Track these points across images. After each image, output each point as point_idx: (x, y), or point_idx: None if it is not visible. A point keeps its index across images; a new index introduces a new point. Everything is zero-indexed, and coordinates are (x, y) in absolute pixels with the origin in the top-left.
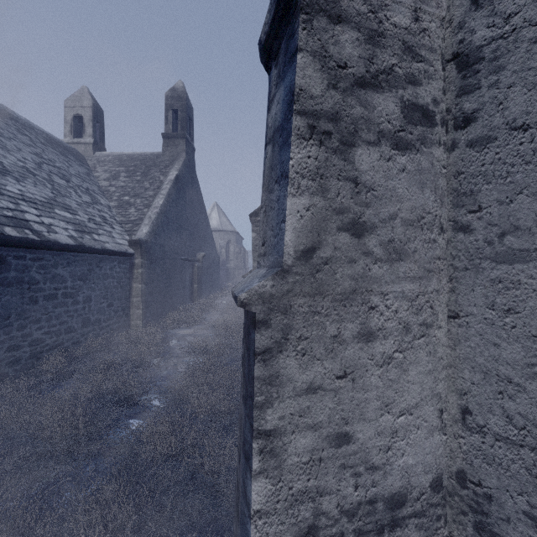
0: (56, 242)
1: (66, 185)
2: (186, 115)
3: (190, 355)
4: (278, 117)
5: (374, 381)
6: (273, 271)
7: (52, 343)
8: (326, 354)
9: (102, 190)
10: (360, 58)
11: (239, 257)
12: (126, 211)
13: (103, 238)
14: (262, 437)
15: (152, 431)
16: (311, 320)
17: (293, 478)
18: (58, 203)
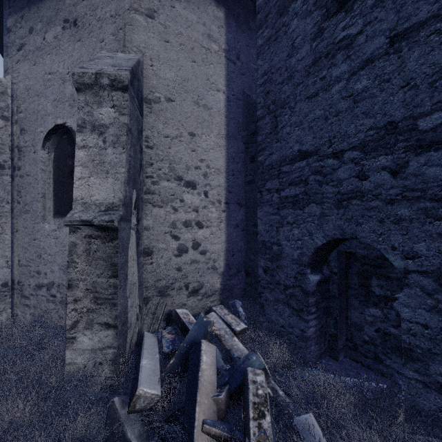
0: None
1: None
2: None
3: None
4: None
5: None
6: None
7: None
8: None
9: None
10: None
11: None
12: None
13: None
14: None
15: None
16: None
17: None
18: None
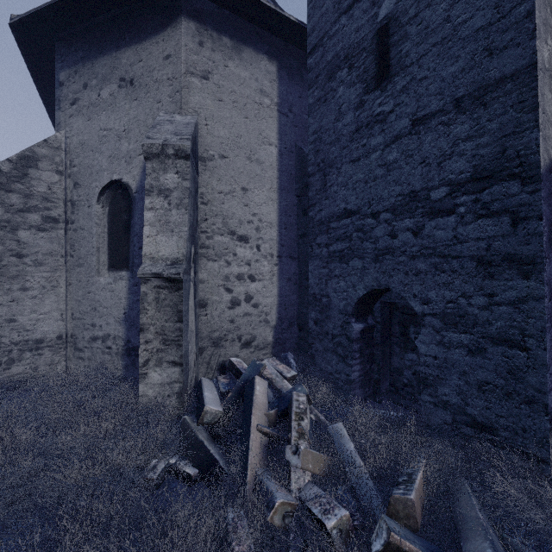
0: None
1: None
2: None
3: None
4: None
5: (28, 303)
6: None
7: None
8: (5, 294)
9: None
10: (21, 203)
11: None
12: None
13: None
14: None
15: None
16: None
17: None
18: None
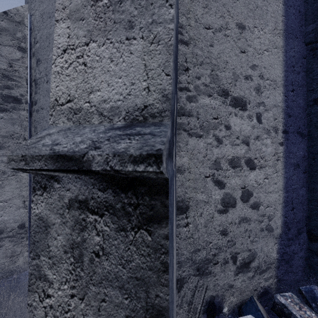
0: None
1: None
2: None
3: None
4: None
5: None
6: None
7: None
8: None
9: None
10: None
11: None
12: None
13: None
14: None
15: None
16: None
17: None
18: None
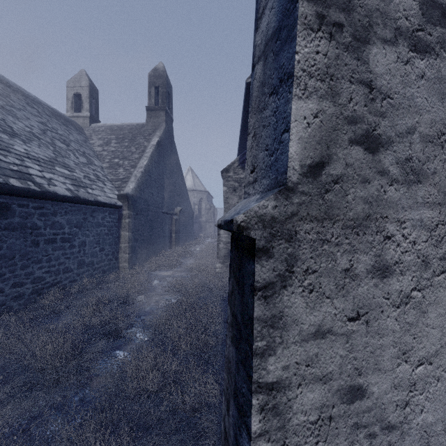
0: (55, 193)
1: (66, 149)
2: (166, 91)
3: (170, 293)
4: (271, 23)
5: (390, 324)
6: (272, 191)
7: (51, 281)
8: (337, 291)
9: (97, 154)
10: None
11: (209, 212)
12: (116, 171)
13: (96, 192)
14: (262, 391)
15: (135, 364)
16: (320, 249)
17: (299, 441)
18: (58, 162)
